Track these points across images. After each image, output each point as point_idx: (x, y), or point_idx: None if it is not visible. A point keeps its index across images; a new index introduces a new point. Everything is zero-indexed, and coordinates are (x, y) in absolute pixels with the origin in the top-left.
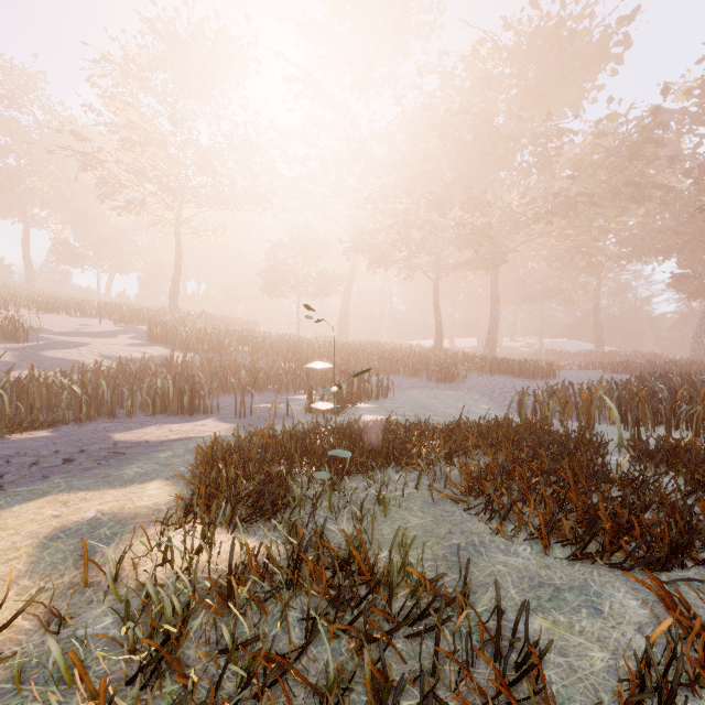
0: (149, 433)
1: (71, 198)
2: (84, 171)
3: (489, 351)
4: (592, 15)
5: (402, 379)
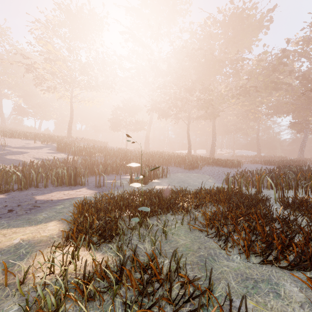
0: (53, 195)
1: (22, 85)
2: (27, 72)
3: (211, 155)
4: (256, 8)
5: (173, 168)
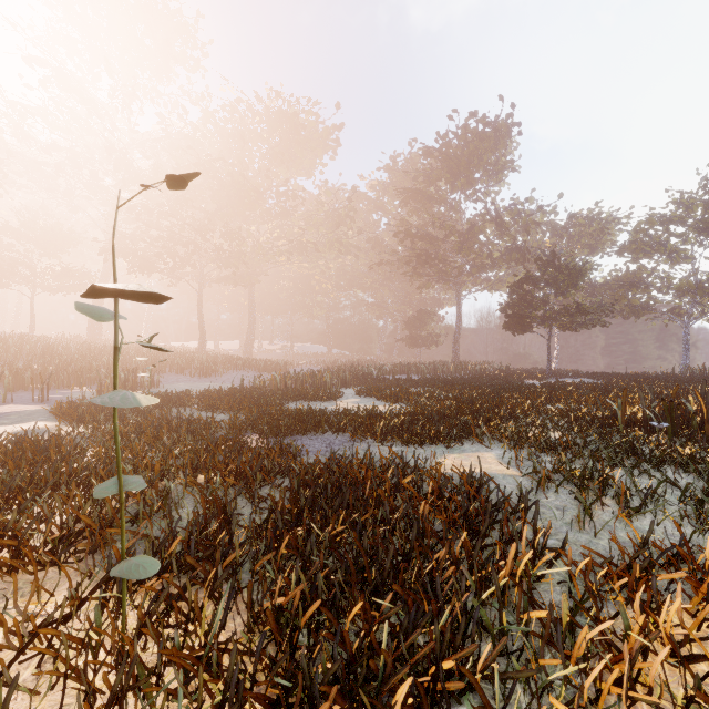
0: None
1: None
2: None
3: (247, 353)
4: (317, 115)
5: (169, 376)
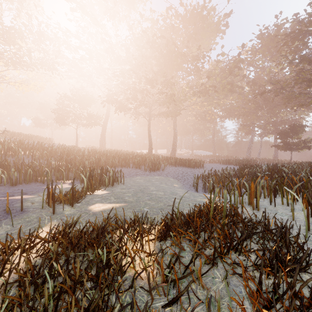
0: None
1: None
2: None
3: (173, 155)
4: (214, 10)
5: (131, 170)
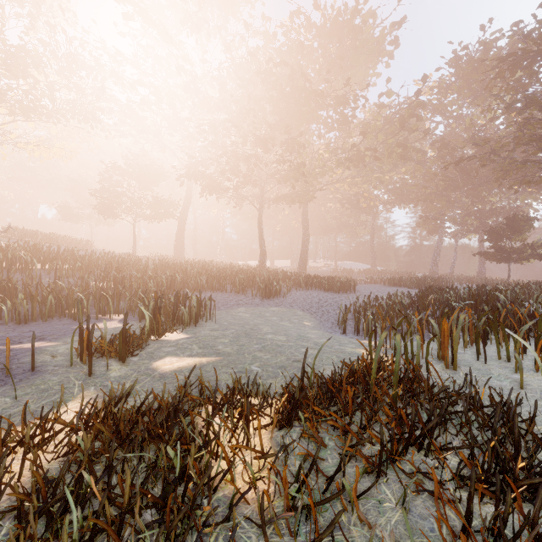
0: None
1: None
2: None
3: (301, 270)
4: (375, 16)
5: (229, 296)
